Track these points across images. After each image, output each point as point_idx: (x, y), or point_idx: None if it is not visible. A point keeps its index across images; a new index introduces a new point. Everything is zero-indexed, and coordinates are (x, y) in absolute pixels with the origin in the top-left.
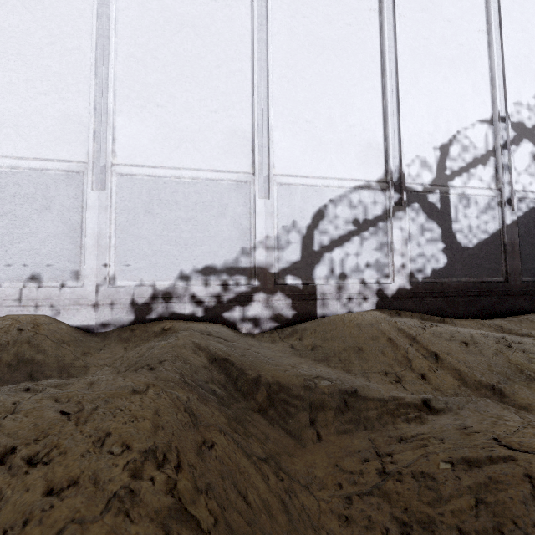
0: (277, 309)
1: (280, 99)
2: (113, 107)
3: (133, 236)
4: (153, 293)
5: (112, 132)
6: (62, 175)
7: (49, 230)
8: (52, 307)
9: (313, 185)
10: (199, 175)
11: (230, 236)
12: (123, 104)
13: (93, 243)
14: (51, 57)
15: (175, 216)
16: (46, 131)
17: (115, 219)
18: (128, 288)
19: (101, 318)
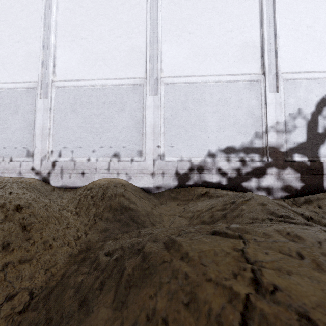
0: (287, 181)
1: (283, 13)
2: (160, 38)
3: (175, 126)
4: (190, 166)
5: (160, 55)
6: (130, 87)
7: (124, 124)
8: (126, 174)
9: (315, 78)
10: (220, 78)
11: (245, 124)
12: (166, 36)
13: (150, 131)
14: (122, 12)
15: (203, 110)
16: (120, 60)
17: (163, 114)
18: (173, 163)
19: (156, 183)
